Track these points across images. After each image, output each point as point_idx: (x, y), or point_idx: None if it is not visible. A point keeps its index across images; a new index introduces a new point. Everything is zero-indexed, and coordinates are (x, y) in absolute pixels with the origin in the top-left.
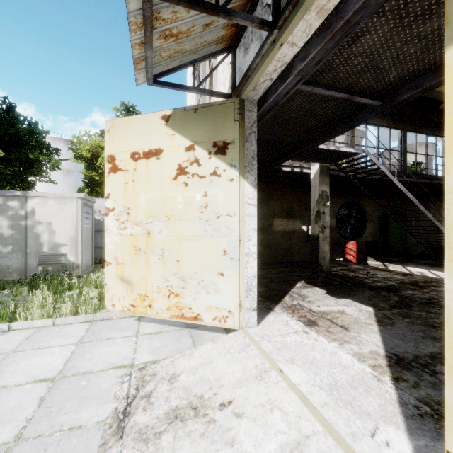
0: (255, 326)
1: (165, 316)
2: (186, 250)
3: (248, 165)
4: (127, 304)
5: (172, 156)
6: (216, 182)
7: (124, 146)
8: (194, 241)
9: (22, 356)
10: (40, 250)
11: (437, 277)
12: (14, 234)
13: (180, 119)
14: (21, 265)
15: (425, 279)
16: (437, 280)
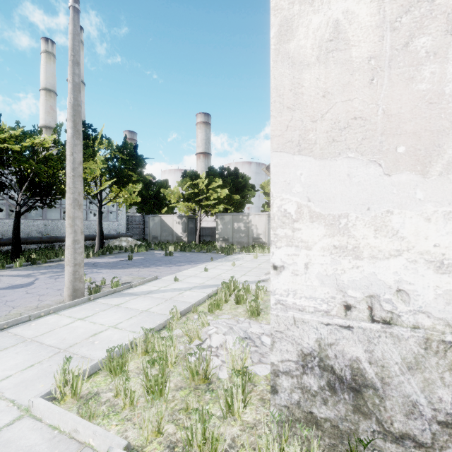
0: None
1: None
2: None
3: None
4: None
5: None
6: None
7: None
8: None
9: (259, 257)
10: (253, 236)
11: None
12: (245, 229)
13: None
14: (247, 241)
15: None
16: None
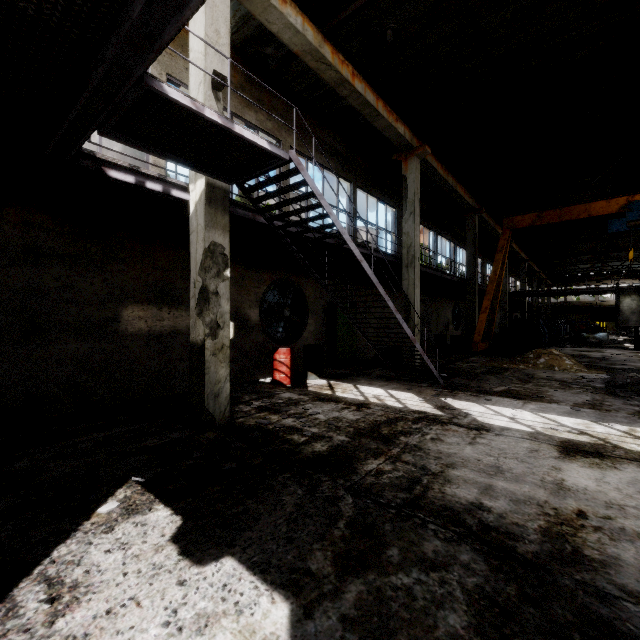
0: None
1: None
2: None
3: None
4: None
5: None
6: None
7: None
8: None
9: None
10: None
11: (400, 406)
12: None
13: None
14: None
15: (388, 415)
16: (402, 414)
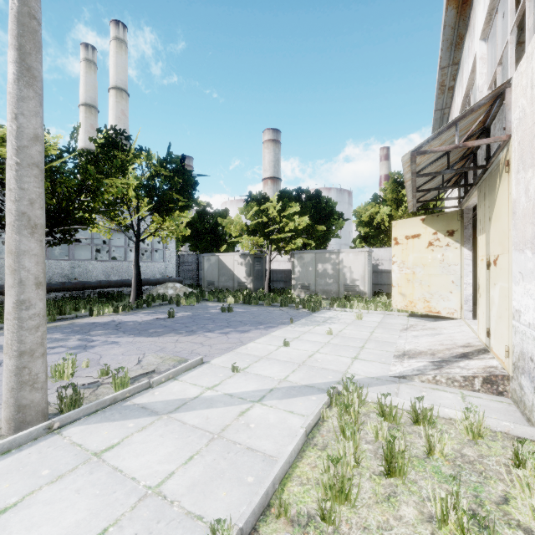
0: (471, 319)
1: (422, 311)
2: (432, 281)
3: (466, 240)
4: (403, 305)
5: (425, 237)
6: (448, 249)
7: (401, 233)
8: (436, 277)
9: (363, 317)
10: (345, 282)
11: None
12: (333, 273)
13: (429, 220)
14: (336, 290)
15: None
16: None
